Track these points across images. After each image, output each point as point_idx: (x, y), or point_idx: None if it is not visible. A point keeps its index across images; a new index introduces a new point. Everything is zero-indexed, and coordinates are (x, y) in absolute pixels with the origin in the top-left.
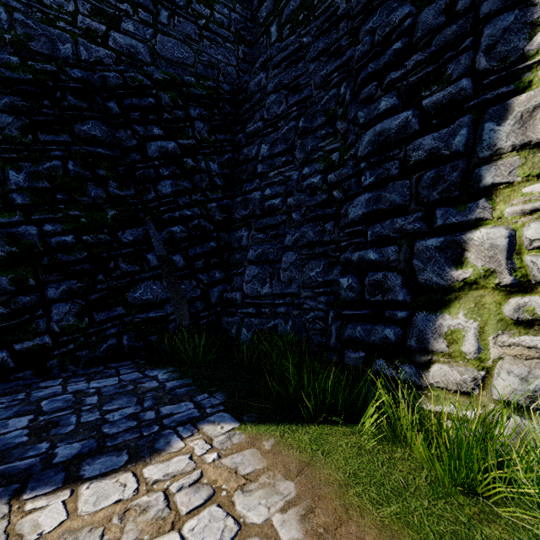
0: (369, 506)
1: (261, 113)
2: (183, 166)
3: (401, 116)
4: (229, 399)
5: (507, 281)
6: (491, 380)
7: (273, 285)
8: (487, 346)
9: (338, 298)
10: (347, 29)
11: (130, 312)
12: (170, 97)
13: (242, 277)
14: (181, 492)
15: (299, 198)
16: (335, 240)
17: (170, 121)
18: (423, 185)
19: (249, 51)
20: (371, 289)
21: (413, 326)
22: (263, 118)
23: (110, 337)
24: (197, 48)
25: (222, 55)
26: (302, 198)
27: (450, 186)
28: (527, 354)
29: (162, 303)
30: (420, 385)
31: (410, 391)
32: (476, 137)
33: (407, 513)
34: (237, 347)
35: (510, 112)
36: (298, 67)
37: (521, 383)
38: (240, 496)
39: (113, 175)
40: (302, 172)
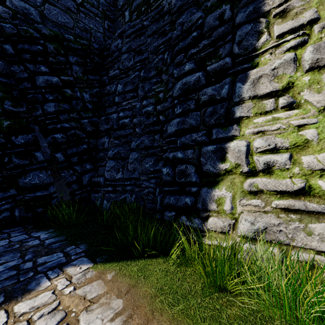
0: (167, 308)
1: (118, 65)
2: (64, 94)
3: (196, 75)
4: (89, 248)
5: (245, 170)
6: (237, 224)
7: (124, 173)
8: (236, 206)
9: (162, 180)
10: (169, 20)
11: (21, 193)
12: (54, 47)
13: (104, 167)
14: (41, 319)
15: (140, 119)
16: (160, 146)
17: (54, 63)
18: (206, 115)
19: (112, 25)
20: (179, 175)
21: (200, 196)
22: (120, 68)
23: (5, 211)
24: (76, 17)
25: (93, 24)
26: (142, 119)
27: (220, 116)
28: (254, 210)
29: (47, 185)
30: (203, 230)
31: (198, 233)
32: (233, 90)
33: (188, 308)
34: (101, 212)
35: (248, 78)
36: (141, 39)
37: (251, 225)
38: (84, 315)
39: (8, 96)
40: (142, 103)
